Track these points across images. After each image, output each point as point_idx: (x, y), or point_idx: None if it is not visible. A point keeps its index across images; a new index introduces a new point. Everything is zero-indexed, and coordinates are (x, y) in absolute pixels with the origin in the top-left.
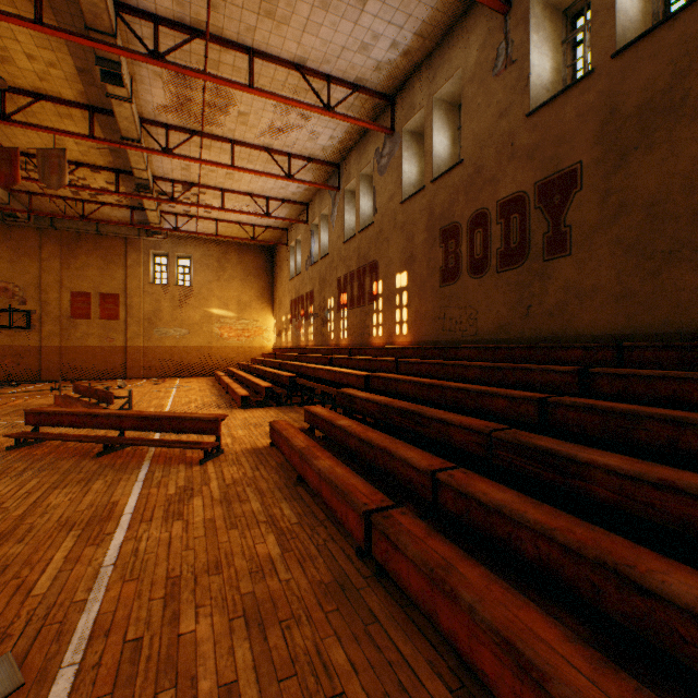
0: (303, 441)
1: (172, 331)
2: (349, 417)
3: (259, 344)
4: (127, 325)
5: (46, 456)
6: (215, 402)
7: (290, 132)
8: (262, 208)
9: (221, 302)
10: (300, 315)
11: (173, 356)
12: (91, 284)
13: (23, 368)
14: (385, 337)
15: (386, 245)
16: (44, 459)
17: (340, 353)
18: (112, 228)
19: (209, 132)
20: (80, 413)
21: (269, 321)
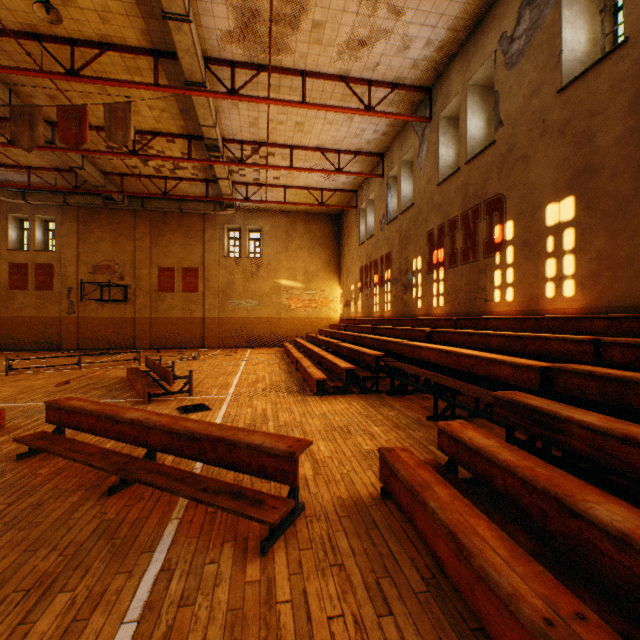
0: (511, 562)
1: (244, 302)
2: (527, 449)
3: (325, 314)
4: (204, 297)
5: (46, 481)
6: (284, 383)
7: (374, 44)
8: (332, 164)
9: (289, 273)
10: (372, 282)
11: (245, 326)
12: (174, 259)
13: (121, 337)
14: (520, 302)
15: (522, 167)
16: (37, 491)
17: (437, 326)
18: (191, 205)
19: (278, 64)
20: (99, 415)
21: (336, 291)
